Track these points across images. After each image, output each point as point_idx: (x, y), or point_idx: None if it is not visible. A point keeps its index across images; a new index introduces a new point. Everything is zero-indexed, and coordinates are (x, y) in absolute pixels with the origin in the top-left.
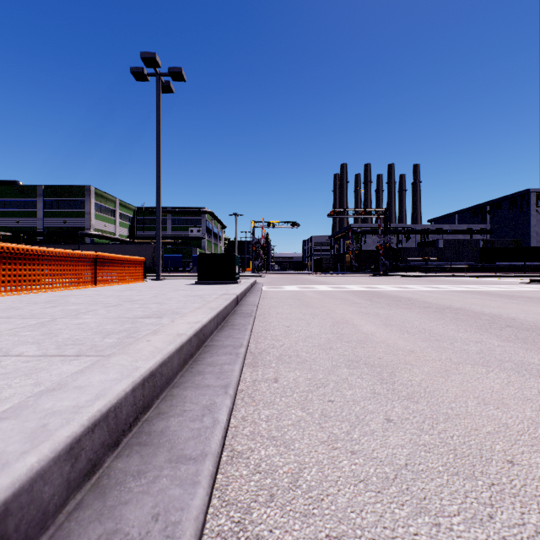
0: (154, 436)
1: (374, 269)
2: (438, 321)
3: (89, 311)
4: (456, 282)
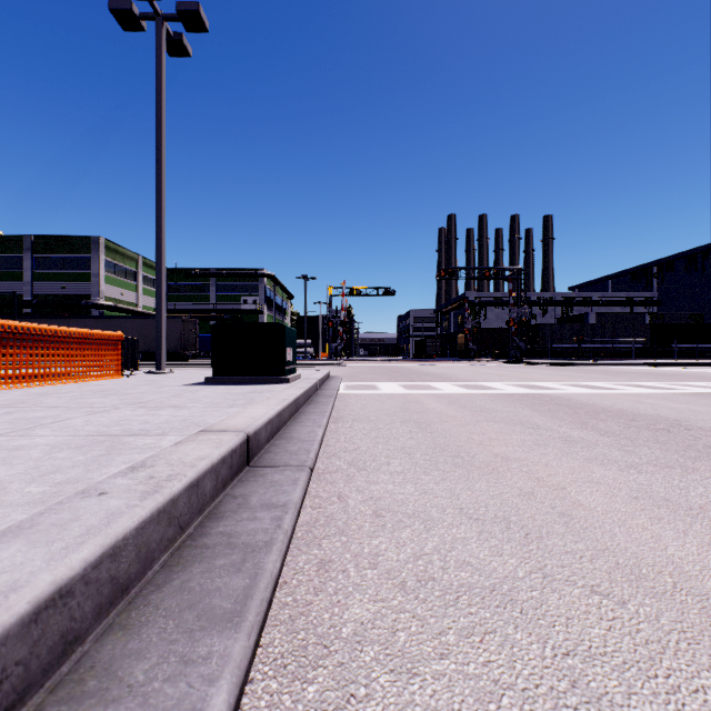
0: None
1: (499, 354)
2: None
3: None
4: (652, 374)
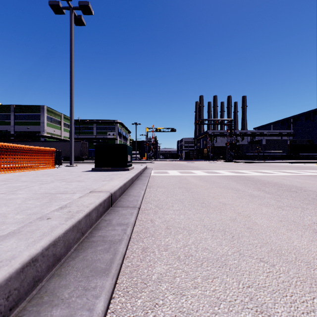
0: None
1: (222, 158)
2: None
3: None
4: (290, 167)
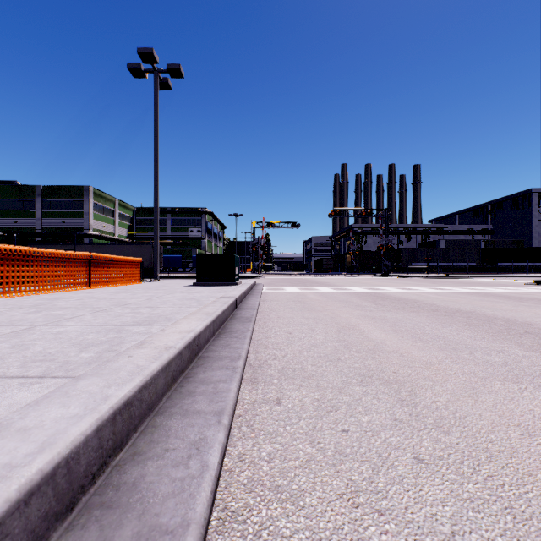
0: (123, 492)
1: (375, 270)
2: (450, 327)
3: (74, 317)
4: (460, 283)
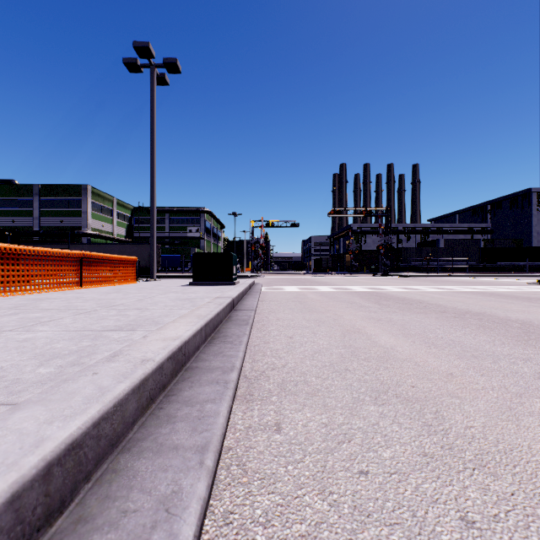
0: None
1: (374, 269)
2: (464, 330)
3: (51, 321)
4: (462, 282)
